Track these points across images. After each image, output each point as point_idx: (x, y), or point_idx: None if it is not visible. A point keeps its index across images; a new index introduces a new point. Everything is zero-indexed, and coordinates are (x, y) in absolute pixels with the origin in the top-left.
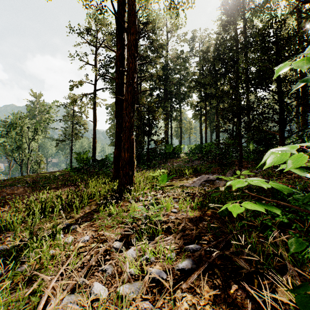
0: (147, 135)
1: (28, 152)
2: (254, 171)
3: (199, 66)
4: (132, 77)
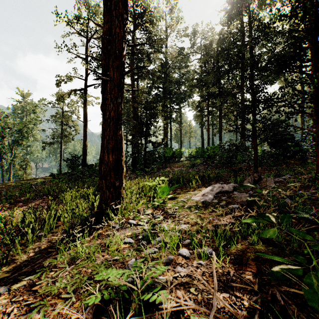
0: (143, 136)
1: (12, 156)
2: (276, 178)
3: (201, 62)
4: (120, 48)
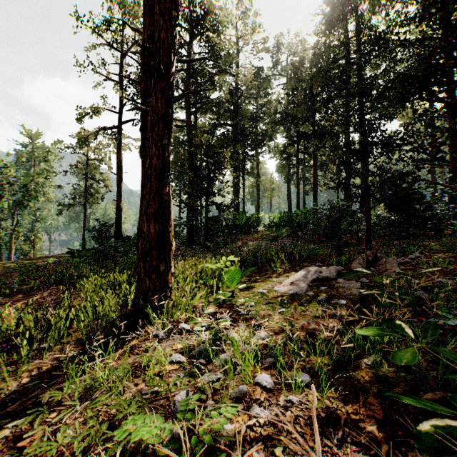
0: (204, 195)
1: (13, 224)
2: (400, 258)
3: (288, 89)
4: (166, 63)
